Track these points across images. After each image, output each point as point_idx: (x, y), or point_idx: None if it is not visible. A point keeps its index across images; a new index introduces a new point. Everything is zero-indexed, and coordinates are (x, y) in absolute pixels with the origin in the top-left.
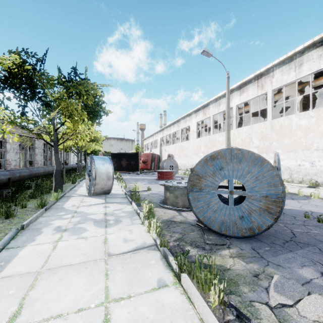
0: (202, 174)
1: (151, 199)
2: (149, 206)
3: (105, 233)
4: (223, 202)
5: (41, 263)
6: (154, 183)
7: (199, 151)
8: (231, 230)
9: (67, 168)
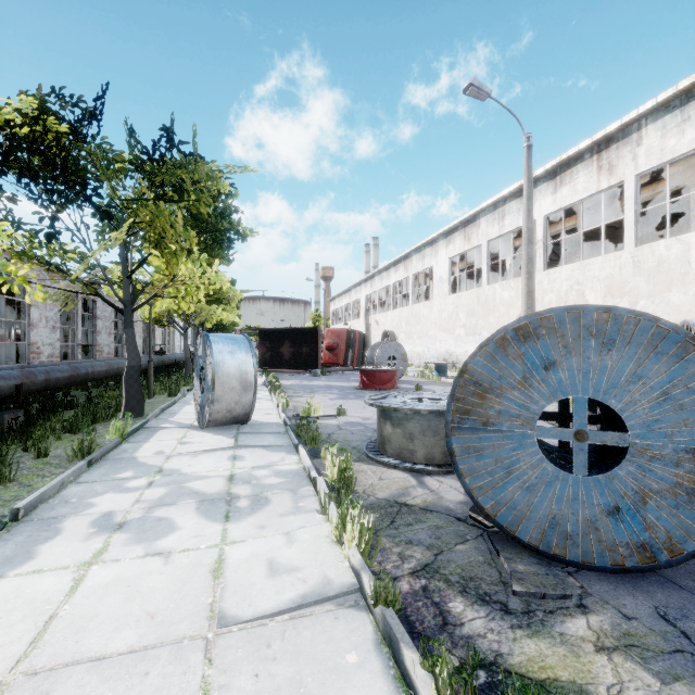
0: (489, 381)
1: (345, 437)
2: (341, 461)
3: (222, 541)
4: (553, 463)
5: (19, 645)
6: (353, 398)
7: (454, 323)
8: (580, 546)
9: (163, 361)
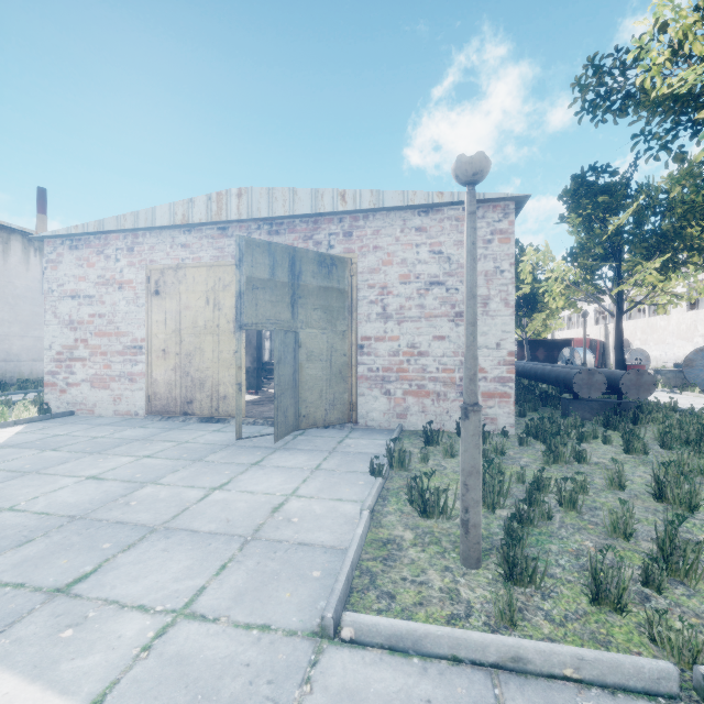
0: (693, 359)
1: None
2: None
3: None
4: None
5: None
6: None
7: (692, 333)
8: None
9: None
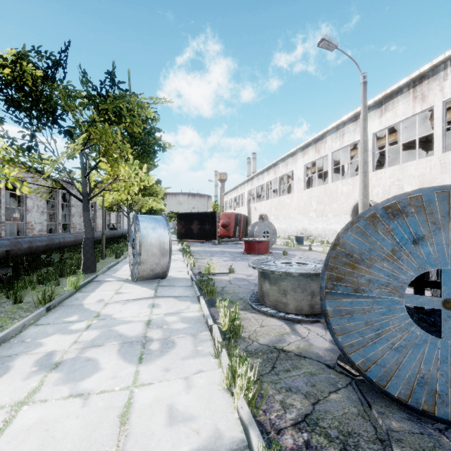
0: (360, 253)
1: (234, 290)
2: (231, 312)
3: (133, 383)
4: (420, 327)
5: None
6: (240, 260)
7: (308, 209)
8: (449, 405)
9: (114, 234)
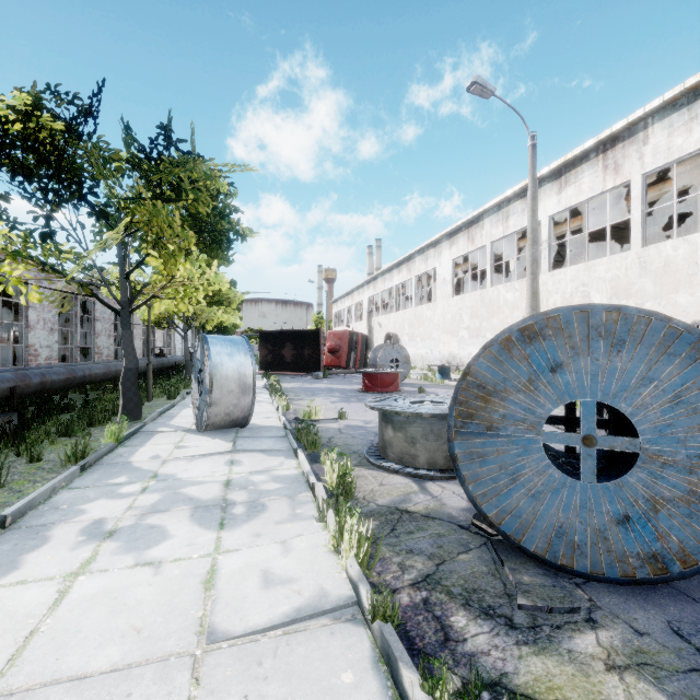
0: (493, 383)
1: (346, 441)
2: (341, 467)
3: (215, 550)
4: (560, 469)
5: None
6: (355, 401)
7: (457, 325)
8: (588, 556)
9: (162, 364)
